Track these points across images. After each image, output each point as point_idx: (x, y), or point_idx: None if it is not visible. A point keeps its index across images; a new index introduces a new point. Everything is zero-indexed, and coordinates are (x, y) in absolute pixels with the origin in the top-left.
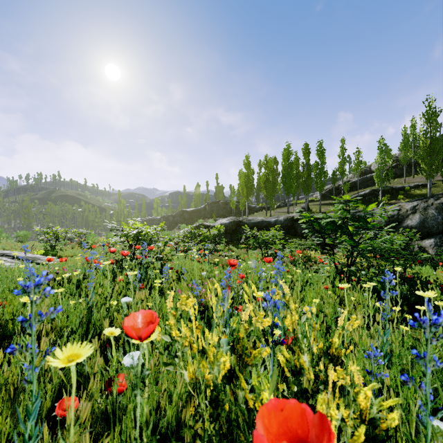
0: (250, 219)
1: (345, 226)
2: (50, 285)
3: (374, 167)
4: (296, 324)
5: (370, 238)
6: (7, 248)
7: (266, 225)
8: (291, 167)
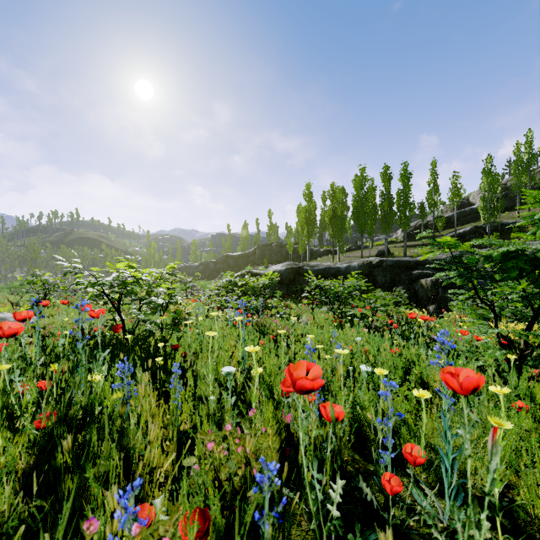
0: (313, 265)
1: None
2: None
3: (474, 198)
4: None
5: None
6: None
7: (334, 273)
8: (366, 197)
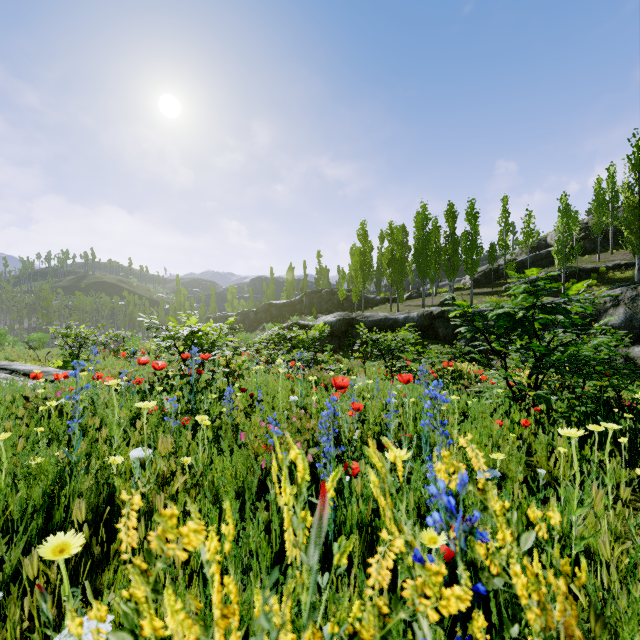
0: (368, 316)
1: (529, 322)
2: (24, 420)
3: (552, 238)
4: (576, 632)
5: (570, 341)
6: (12, 358)
7: (391, 325)
8: (428, 239)
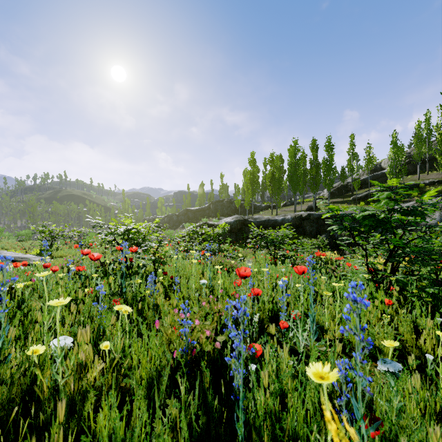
0: (256, 218)
1: (388, 221)
2: None
3: (385, 164)
4: None
5: (420, 237)
6: (6, 248)
7: (272, 224)
8: (298, 164)
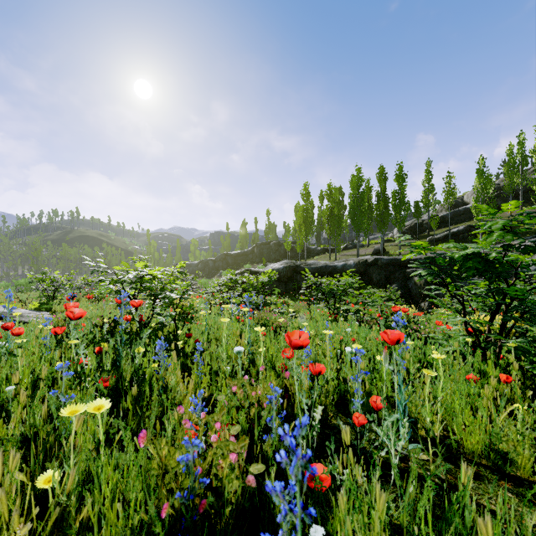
0: (311, 264)
1: (500, 263)
2: None
3: (468, 197)
4: None
5: None
6: None
7: (330, 272)
8: (362, 197)
